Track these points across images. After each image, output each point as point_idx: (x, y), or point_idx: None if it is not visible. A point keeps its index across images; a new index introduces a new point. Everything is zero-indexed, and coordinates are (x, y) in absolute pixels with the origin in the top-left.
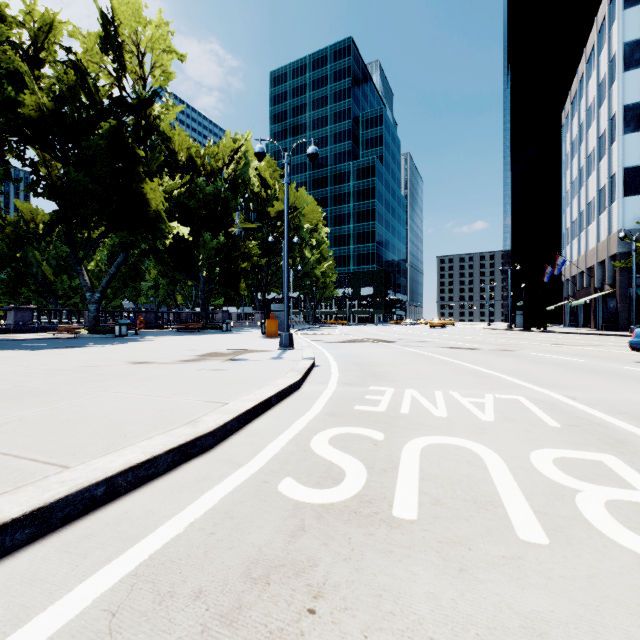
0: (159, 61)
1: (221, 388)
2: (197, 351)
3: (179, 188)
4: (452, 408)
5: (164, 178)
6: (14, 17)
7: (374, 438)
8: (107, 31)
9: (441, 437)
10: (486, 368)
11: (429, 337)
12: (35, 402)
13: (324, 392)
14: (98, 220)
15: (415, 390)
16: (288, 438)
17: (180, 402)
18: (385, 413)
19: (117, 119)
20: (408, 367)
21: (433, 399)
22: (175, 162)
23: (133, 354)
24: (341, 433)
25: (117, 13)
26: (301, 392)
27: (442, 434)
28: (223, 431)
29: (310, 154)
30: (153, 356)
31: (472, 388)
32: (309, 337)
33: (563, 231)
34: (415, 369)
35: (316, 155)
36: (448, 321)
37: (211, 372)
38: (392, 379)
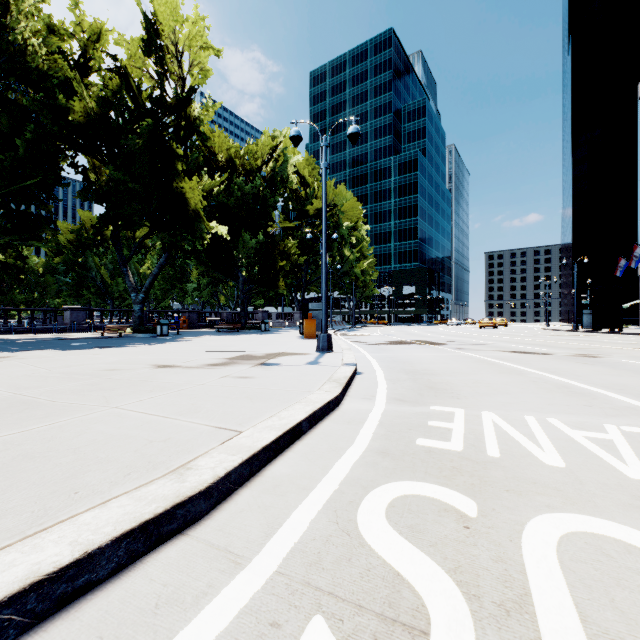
0: (198, 61)
1: (240, 405)
2: (229, 353)
3: (219, 188)
4: (565, 449)
5: (203, 177)
6: (66, 30)
7: (460, 510)
8: (149, 34)
9: (580, 517)
10: (577, 381)
11: (483, 339)
12: (14, 420)
13: (371, 412)
14: (140, 221)
15: (494, 413)
16: (321, 500)
17: (181, 427)
18: (464, 454)
19: (159, 121)
20: (472, 377)
21: (527, 430)
22: (215, 163)
23: (163, 356)
24: (404, 494)
25: (159, 17)
26: (341, 411)
27: (576, 508)
28: (224, 485)
29: (351, 134)
30: (181, 358)
31: (576, 412)
32: (349, 338)
33: (639, 218)
34: (482, 380)
35: (357, 135)
36: (500, 321)
37: (235, 380)
38: (457, 394)
